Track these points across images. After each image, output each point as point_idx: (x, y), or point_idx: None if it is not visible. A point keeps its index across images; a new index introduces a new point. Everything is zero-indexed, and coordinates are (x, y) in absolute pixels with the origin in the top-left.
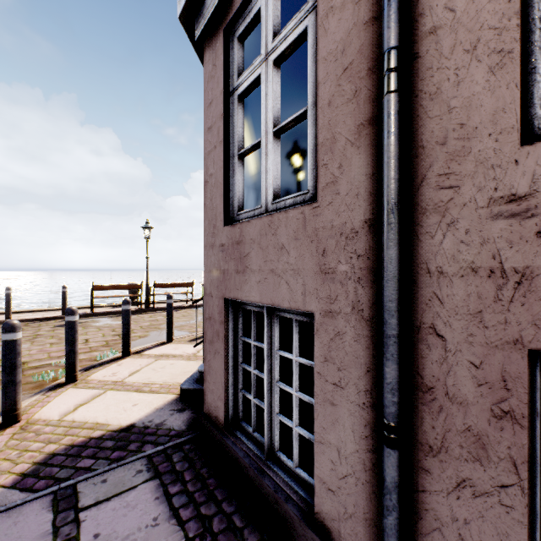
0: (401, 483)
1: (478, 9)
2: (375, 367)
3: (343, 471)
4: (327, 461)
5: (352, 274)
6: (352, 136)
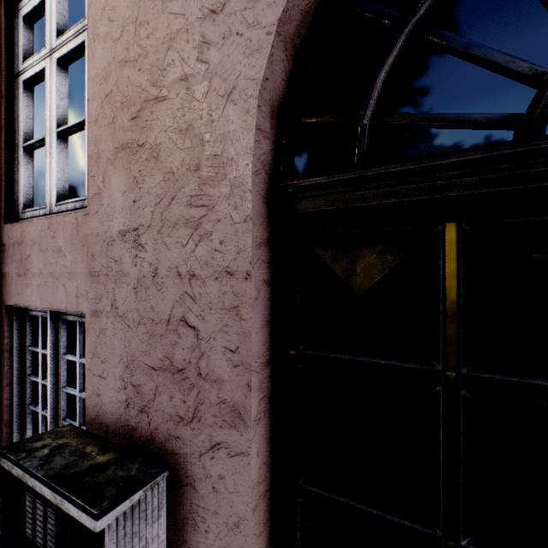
0: None
1: None
2: None
3: None
4: None
5: None
6: None
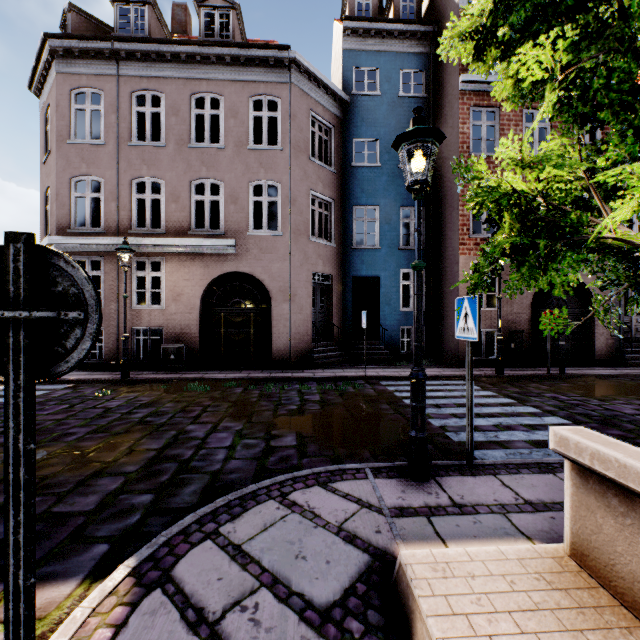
0: (120, 346)
1: (128, 293)
2: (116, 333)
3: (110, 350)
4: (107, 350)
5: (112, 320)
6: (112, 300)
